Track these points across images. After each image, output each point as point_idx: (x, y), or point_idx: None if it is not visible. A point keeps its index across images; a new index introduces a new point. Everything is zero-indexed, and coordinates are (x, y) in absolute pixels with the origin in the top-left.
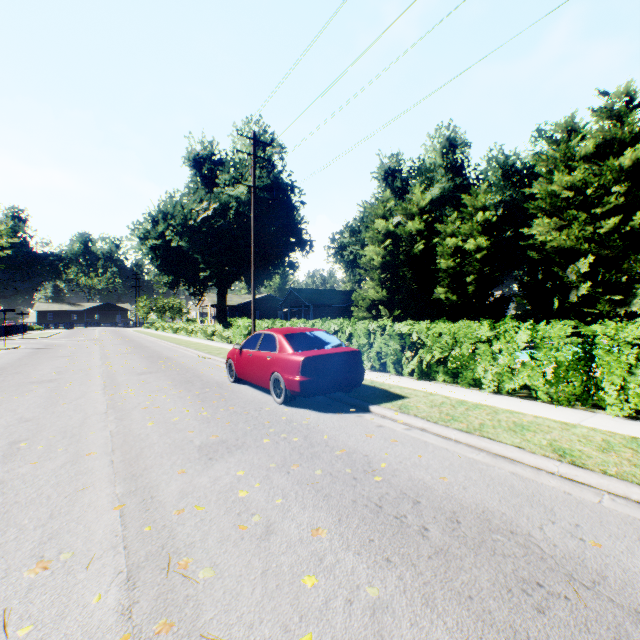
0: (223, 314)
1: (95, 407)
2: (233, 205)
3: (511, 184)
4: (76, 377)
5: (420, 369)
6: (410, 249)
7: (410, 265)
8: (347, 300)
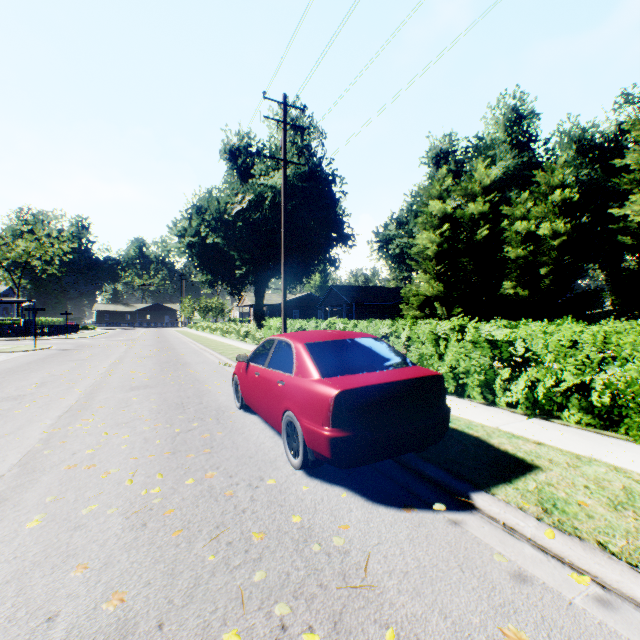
0: (261, 314)
1: (1, 459)
2: (269, 196)
3: (588, 161)
4: (52, 392)
5: (531, 399)
6: (471, 236)
7: (471, 254)
8: (393, 298)
